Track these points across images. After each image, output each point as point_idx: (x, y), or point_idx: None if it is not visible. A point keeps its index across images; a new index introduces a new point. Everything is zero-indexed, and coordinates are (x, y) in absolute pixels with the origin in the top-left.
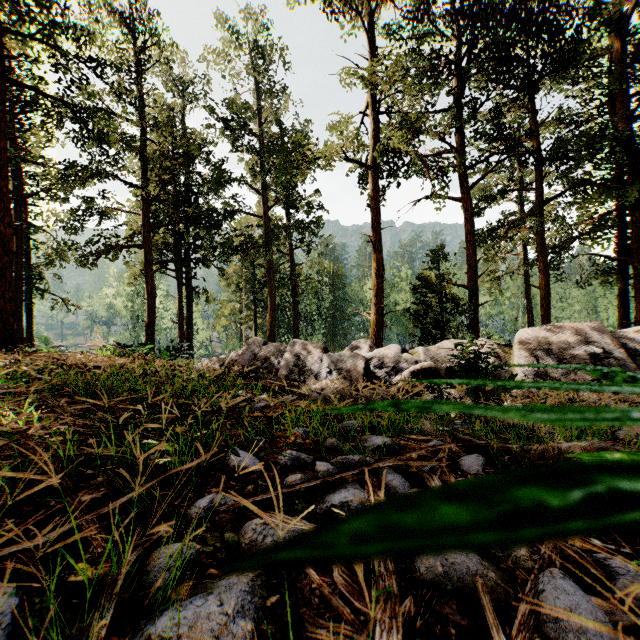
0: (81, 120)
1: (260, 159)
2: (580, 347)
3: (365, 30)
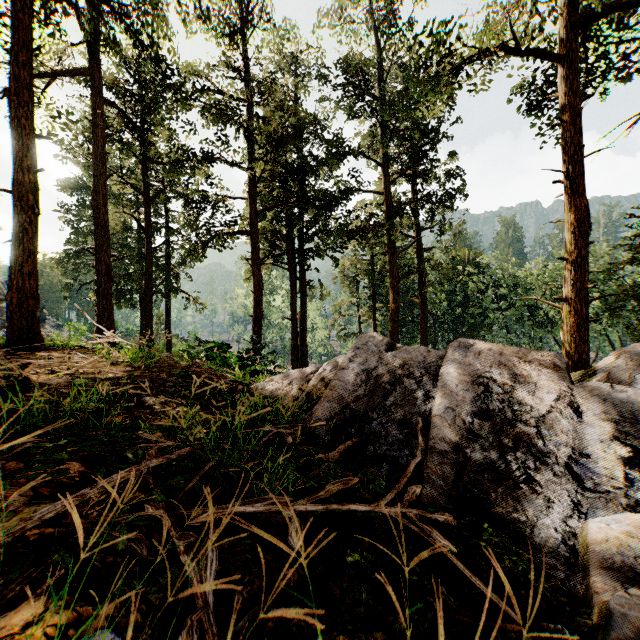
0: (128, 25)
1: (380, 125)
2: None
3: None
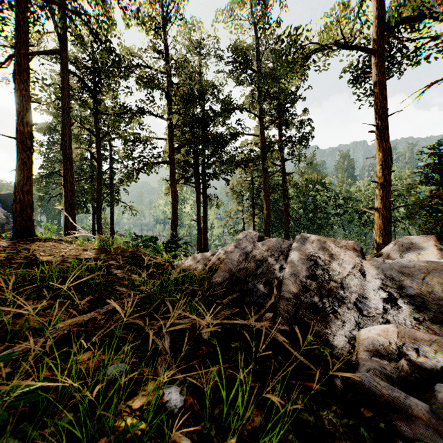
0: (91, 29)
1: (257, 89)
2: None
3: None
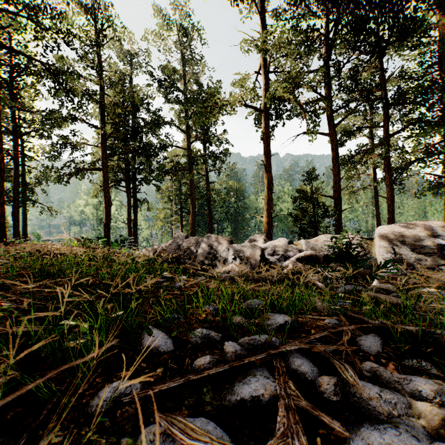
0: (54, 75)
1: (185, 108)
2: (428, 240)
3: (259, 12)
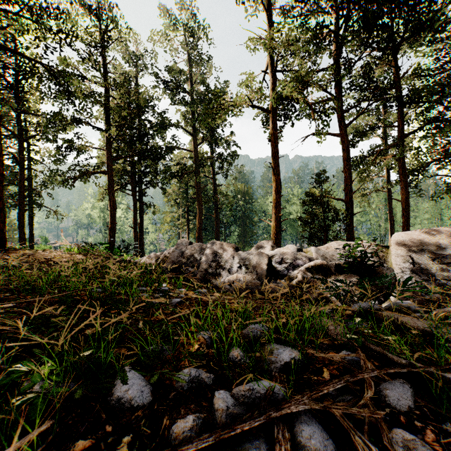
0: (55, 77)
1: (191, 110)
2: (449, 248)
3: (267, 9)
